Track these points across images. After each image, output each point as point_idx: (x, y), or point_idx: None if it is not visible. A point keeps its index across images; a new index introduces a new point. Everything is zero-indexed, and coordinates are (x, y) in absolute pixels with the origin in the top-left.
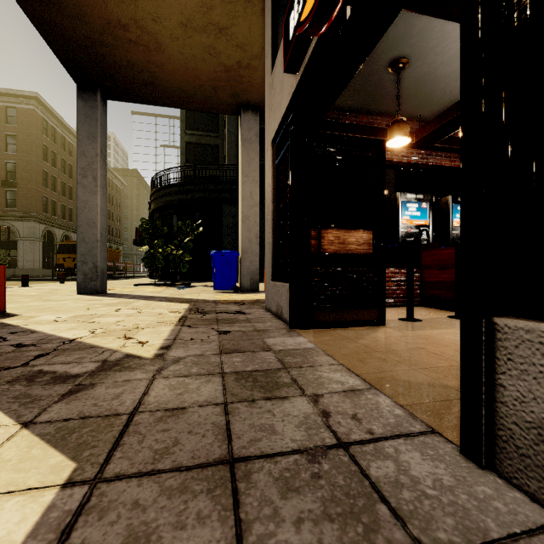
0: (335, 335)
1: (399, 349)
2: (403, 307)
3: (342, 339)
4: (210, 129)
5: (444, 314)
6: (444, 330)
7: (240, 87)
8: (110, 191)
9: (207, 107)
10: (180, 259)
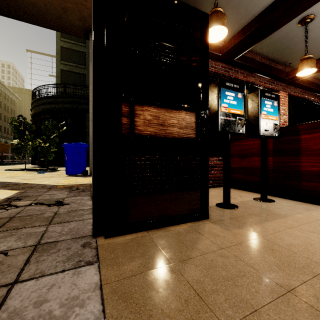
0: (150, 251)
1: (260, 306)
2: (212, 188)
3: (159, 267)
4: (79, 62)
5: (248, 196)
6: (270, 223)
7: (87, 11)
8: (6, 102)
9: (61, 27)
10: (47, 150)
